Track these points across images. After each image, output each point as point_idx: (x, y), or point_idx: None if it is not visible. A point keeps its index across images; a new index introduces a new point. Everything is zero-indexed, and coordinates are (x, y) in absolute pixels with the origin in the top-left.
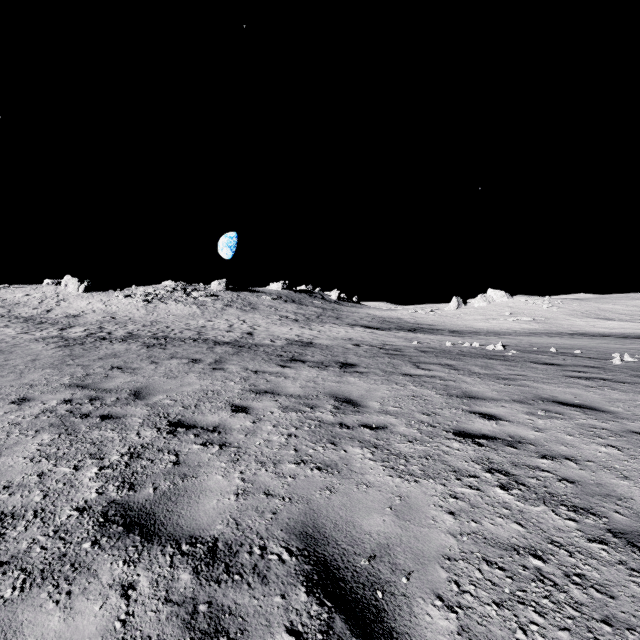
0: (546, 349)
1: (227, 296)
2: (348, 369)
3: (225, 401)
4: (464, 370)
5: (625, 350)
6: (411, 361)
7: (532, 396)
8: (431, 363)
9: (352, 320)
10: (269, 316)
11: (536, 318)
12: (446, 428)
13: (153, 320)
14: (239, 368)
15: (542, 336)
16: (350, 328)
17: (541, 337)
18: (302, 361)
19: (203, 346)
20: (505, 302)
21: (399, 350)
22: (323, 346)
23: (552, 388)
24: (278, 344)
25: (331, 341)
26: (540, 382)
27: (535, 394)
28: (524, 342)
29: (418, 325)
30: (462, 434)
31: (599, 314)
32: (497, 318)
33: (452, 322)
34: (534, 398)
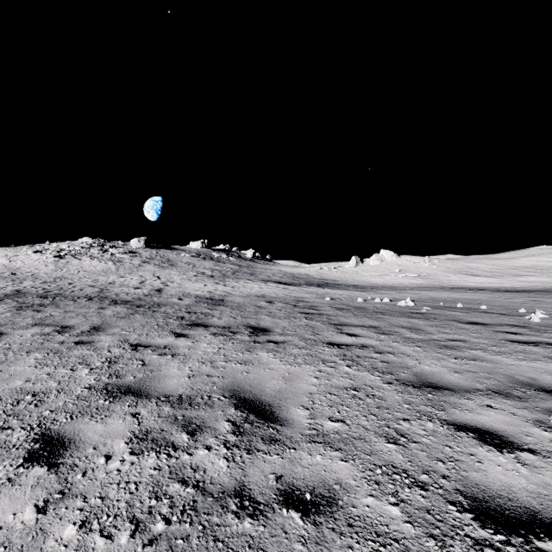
0: (452, 304)
1: (146, 253)
2: (260, 337)
3: (36, 423)
4: (394, 334)
5: (520, 304)
6: (331, 322)
7: (507, 380)
8: (354, 325)
9: (265, 276)
10: (186, 272)
11: (420, 274)
12: (448, 491)
13: (58, 276)
14: (116, 340)
15: (433, 290)
16: (263, 284)
17: (433, 291)
18: (205, 326)
19: (93, 306)
20: (394, 261)
21: (314, 308)
22: (234, 304)
23: (515, 362)
24: (185, 302)
25: (244, 298)
26: (491, 352)
27: (507, 375)
28: (424, 297)
29: (324, 280)
30: (492, 516)
31: (468, 271)
32: (389, 274)
33: (352, 278)
34: (513, 384)
